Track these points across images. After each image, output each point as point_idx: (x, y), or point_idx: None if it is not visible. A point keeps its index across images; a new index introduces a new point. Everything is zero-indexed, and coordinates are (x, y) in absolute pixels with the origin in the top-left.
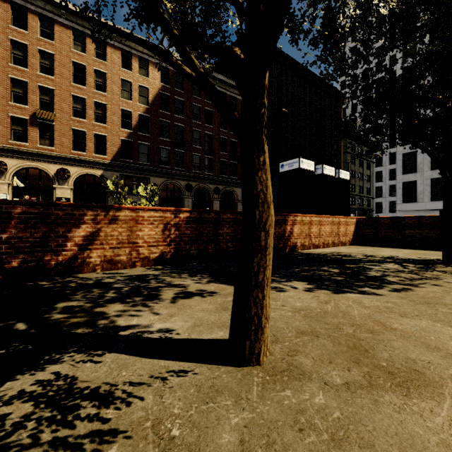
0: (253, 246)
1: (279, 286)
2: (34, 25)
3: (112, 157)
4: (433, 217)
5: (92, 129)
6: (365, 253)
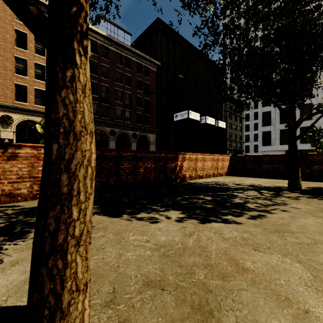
0: (48, 195)
1: (155, 216)
2: None
3: None
4: (281, 156)
5: (32, 84)
6: (235, 182)
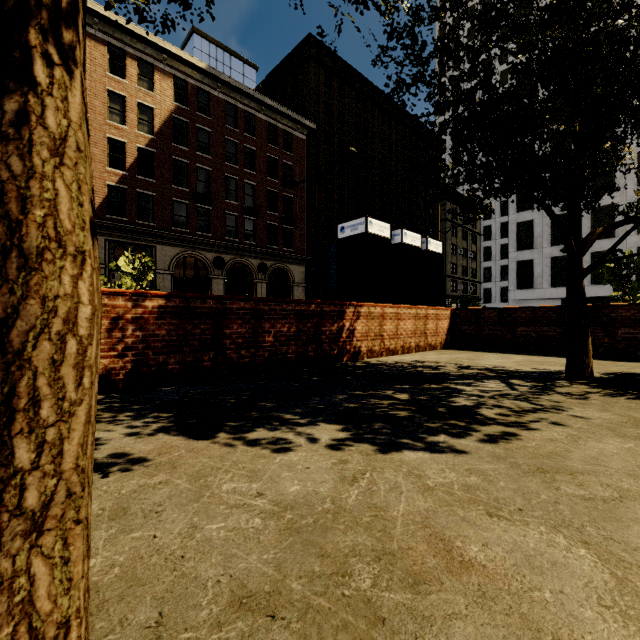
0: None
1: (286, 437)
2: None
3: None
4: (553, 309)
5: None
6: (460, 362)
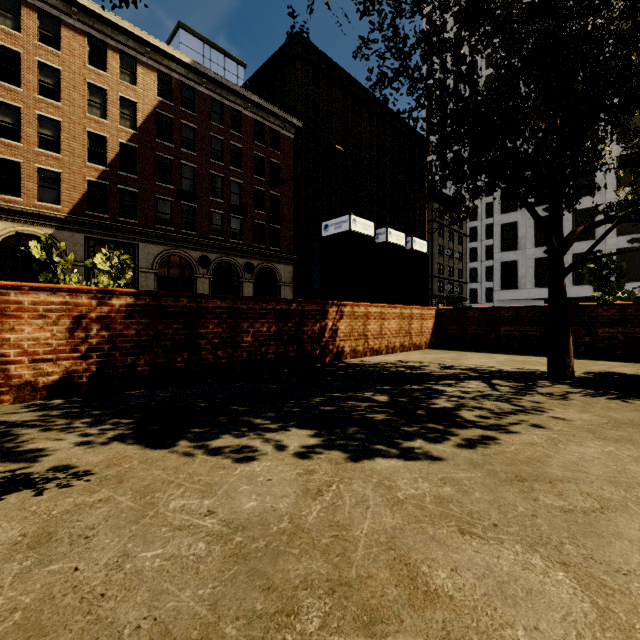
0: None
1: (252, 444)
2: None
3: (71, 209)
4: (536, 308)
5: (32, 160)
6: (443, 361)
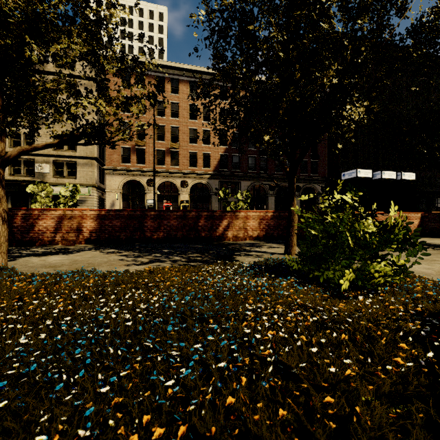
0: (290, 225)
1: None
2: (168, 87)
3: (214, 169)
4: None
5: (201, 150)
6: None
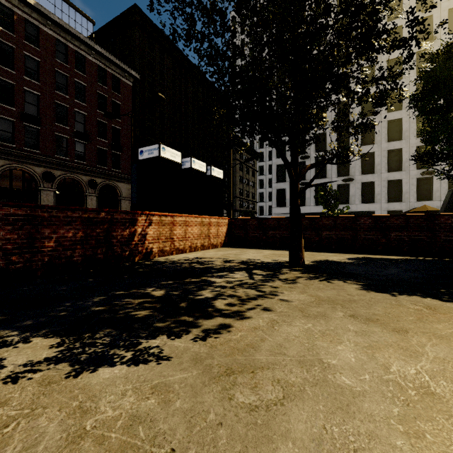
0: None
1: None
2: None
3: None
4: (289, 219)
5: None
6: (227, 257)
